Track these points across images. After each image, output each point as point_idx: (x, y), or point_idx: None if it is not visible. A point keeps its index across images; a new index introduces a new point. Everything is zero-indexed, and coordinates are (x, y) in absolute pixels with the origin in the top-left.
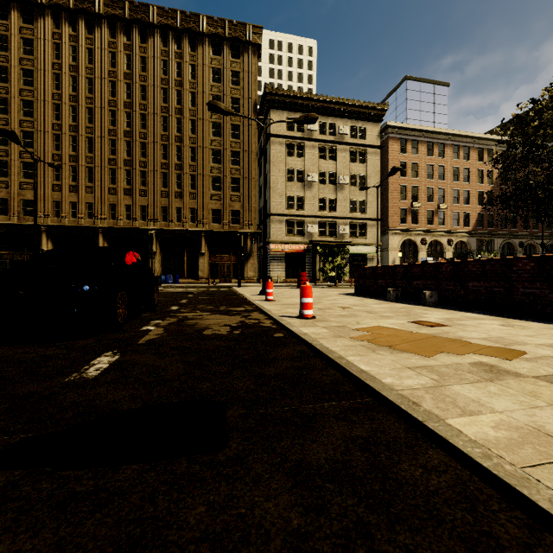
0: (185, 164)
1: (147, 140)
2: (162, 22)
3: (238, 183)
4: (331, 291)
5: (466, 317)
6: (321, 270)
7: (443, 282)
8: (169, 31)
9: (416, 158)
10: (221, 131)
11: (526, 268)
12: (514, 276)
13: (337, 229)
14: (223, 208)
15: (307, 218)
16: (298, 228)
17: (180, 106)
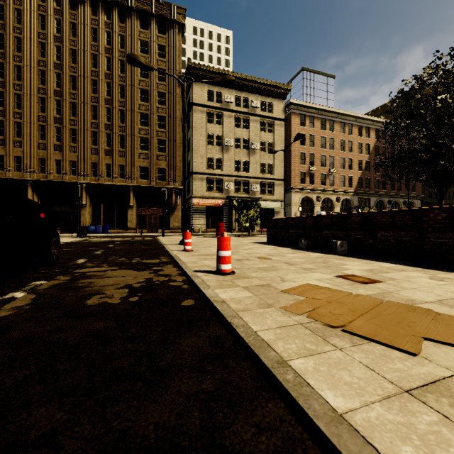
0: (114, 125)
1: (77, 100)
2: None
3: (164, 144)
4: (246, 240)
5: (386, 268)
6: (237, 221)
7: (352, 232)
8: (99, 2)
9: (312, 131)
10: (148, 97)
11: (438, 218)
12: (425, 226)
13: (250, 187)
14: (150, 166)
15: (224, 177)
16: (217, 185)
17: (109, 72)
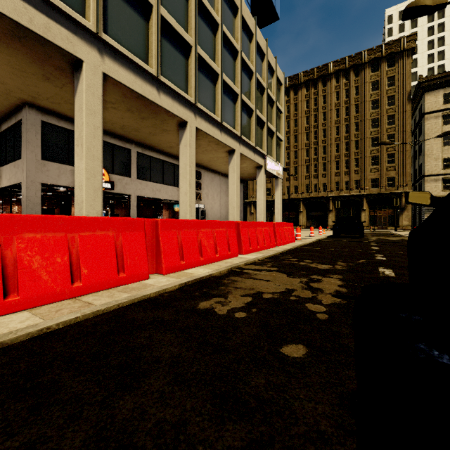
0: (351, 153)
1: (326, 144)
2: (335, 70)
3: (393, 157)
4: None
5: None
6: None
7: None
8: (340, 72)
9: None
10: (378, 123)
11: None
12: None
13: None
14: (380, 177)
15: None
16: None
17: (347, 116)
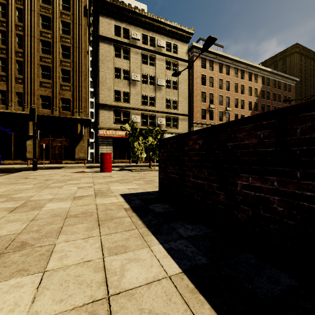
0: (10, 49)
1: None
2: None
3: (68, 74)
4: (127, 182)
5: None
6: (131, 151)
7: None
8: None
9: (211, 73)
10: (51, 25)
11: None
12: None
13: (156, 120)
14: (53, 95)
15: (131, 110)
16: (124, 118)
17: None
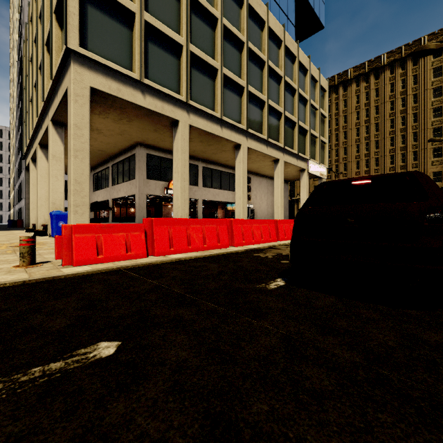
0: (408, 145)
1: (379, 138)
2: (389, 61)
3: None
4: None
5: None
6: None
7: None
8: (395, 62)
9: None
10: (442, 112)
11: None
12: None
13: None
14: None
15: None
16: None
17: (403, 108)
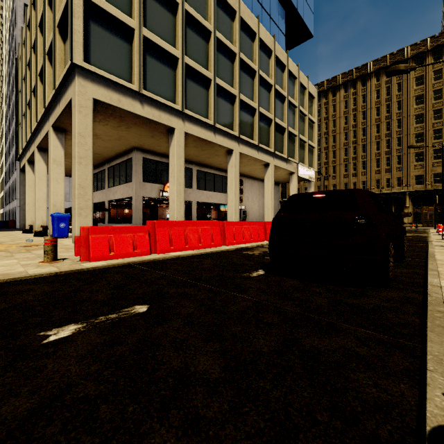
0: (392, 150)
1: (366, 142)
2: (375, 69)
3: (440, 152)
4: None
5: None
6: None
7: None
8: (381, 70)
9: None
10: (423, 119)
11: None
12: None
13: None
14: (425, 173)
15: None
16: None
17: (388, 114)
